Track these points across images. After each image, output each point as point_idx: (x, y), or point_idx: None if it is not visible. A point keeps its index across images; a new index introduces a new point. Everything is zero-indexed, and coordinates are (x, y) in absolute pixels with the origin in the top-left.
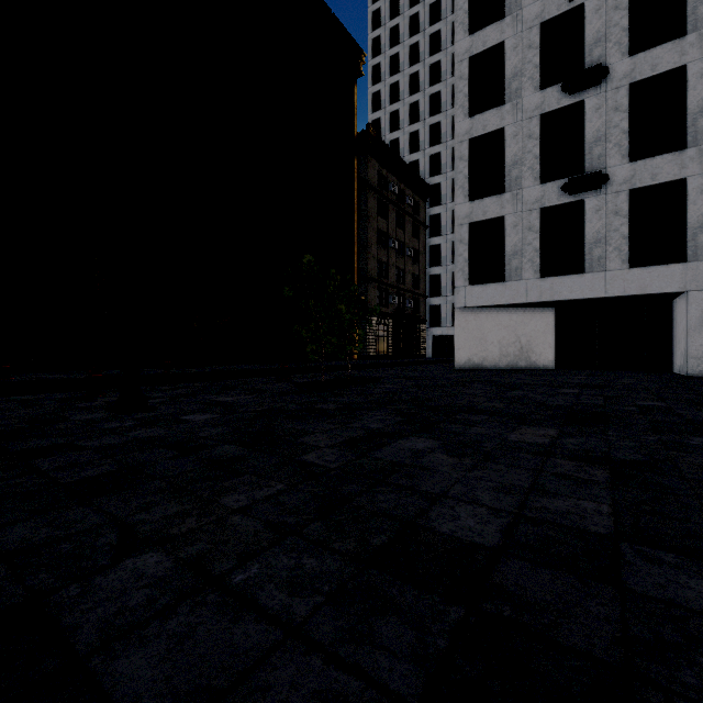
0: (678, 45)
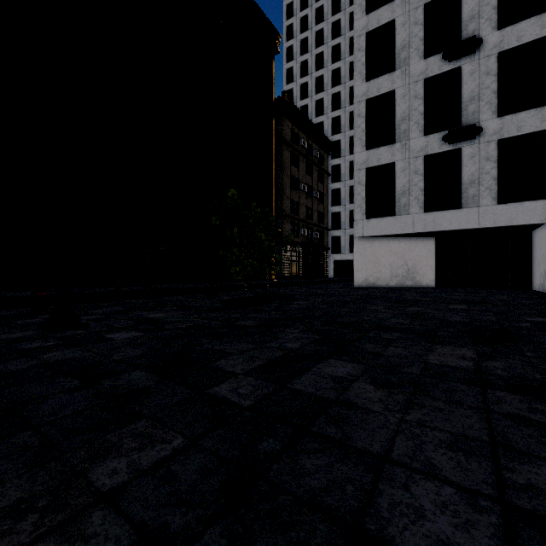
0: (539, 20)
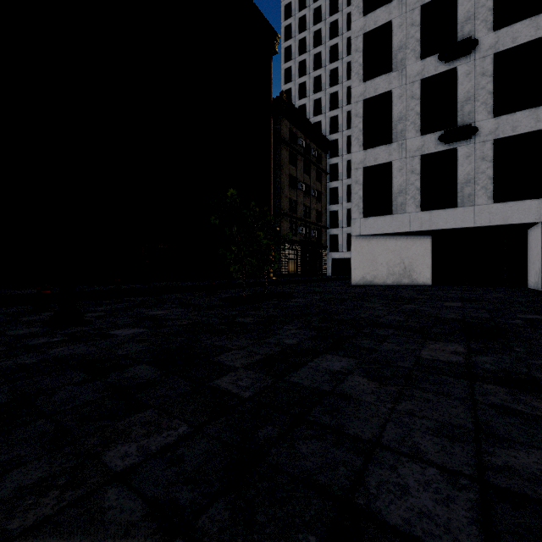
0: (534, 21)
